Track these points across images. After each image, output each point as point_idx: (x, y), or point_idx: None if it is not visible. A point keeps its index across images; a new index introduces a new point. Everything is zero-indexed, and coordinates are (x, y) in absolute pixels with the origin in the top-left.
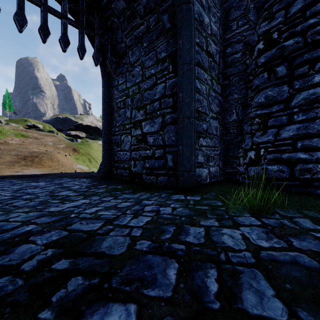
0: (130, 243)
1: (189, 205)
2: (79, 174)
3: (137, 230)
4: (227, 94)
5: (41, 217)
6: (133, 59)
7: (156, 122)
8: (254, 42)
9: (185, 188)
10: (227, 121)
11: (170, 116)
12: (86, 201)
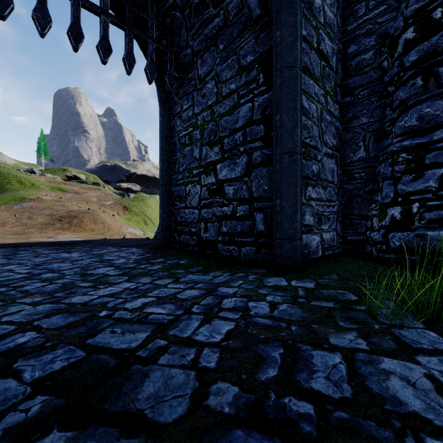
0: (196, 388)
1: (298, 298)
2: (129, 241)
3: (211, 354)
4: (349, 118)
5: (53, 315)
6: (204, 71)
7: (239, 163)
8: (398, 31)
9: (286, 266)
10: (350, 160)
11: (261, 152)
12: (130, 285)
